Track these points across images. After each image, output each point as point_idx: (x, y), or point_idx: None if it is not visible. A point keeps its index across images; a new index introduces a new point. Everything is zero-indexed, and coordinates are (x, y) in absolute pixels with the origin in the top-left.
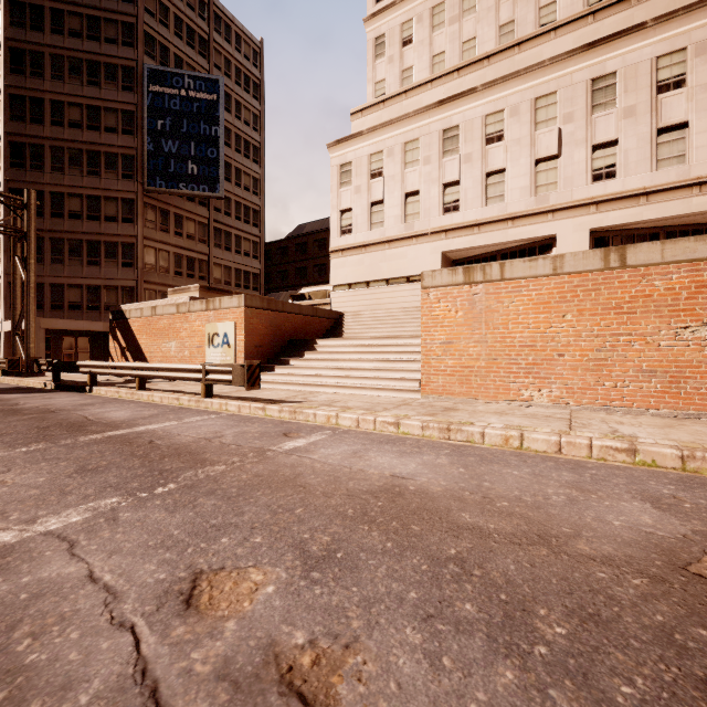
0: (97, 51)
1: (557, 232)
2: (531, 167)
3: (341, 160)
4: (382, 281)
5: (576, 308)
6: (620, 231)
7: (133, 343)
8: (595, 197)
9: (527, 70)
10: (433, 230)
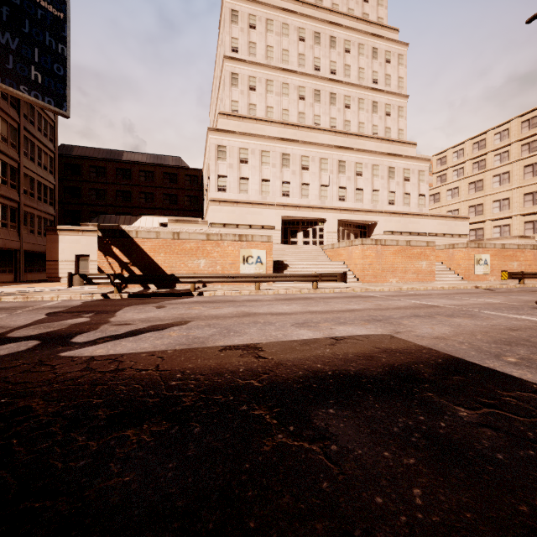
0: None
1: (328, 218)
2: (319, 187)
3: (219, 142)
4: (247, 225)
5: (401, 255)
6: (343, 221)
7: (143, 259)
8: (340, 207)
9: (319, 144)
10: (278, 203)
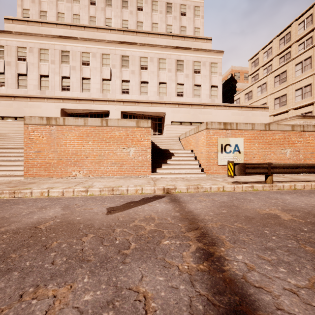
0: None
1: (110, 109)
2: (101, 81)
3: None
4: None
5: (92, 139)
6: (131, 113)
7: None
8: (123, 99)
9: (99, 40)
10: (56, 97)
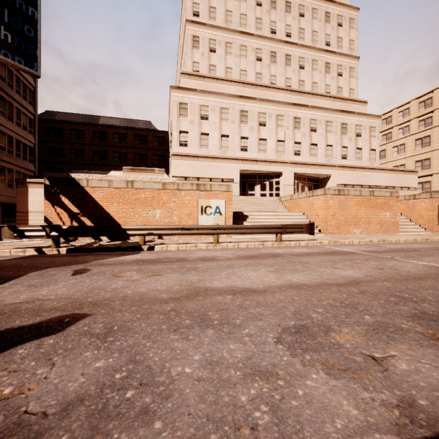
0: None
1: (284, 171)
2: (276, 142)
3: (180, 100)
4: (207, 178)
5: (364, 206)
6: (298, 175)
7: (94, 209)
8: (296, 161)
9: (275, 101)
10: (236, 158)
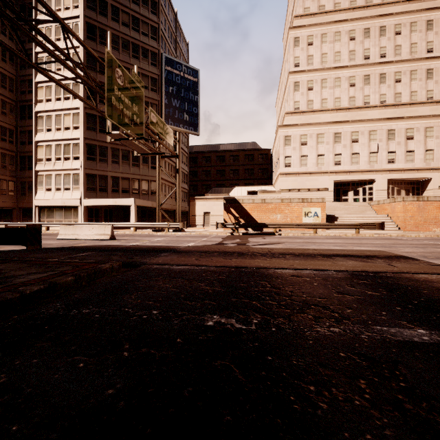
0: (138, 38)
1: (377, 178)
2: (368, 154)
3: (285, 134)
4: (306, 189)
5: None
6: (393, 180)
7: (245, 214)
8: (389, 168)
9: (368, 120)
10: (331, 171)
